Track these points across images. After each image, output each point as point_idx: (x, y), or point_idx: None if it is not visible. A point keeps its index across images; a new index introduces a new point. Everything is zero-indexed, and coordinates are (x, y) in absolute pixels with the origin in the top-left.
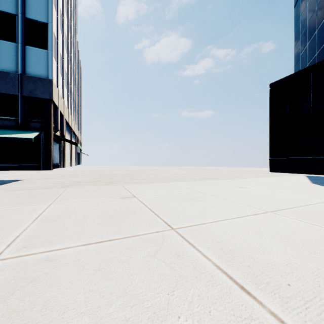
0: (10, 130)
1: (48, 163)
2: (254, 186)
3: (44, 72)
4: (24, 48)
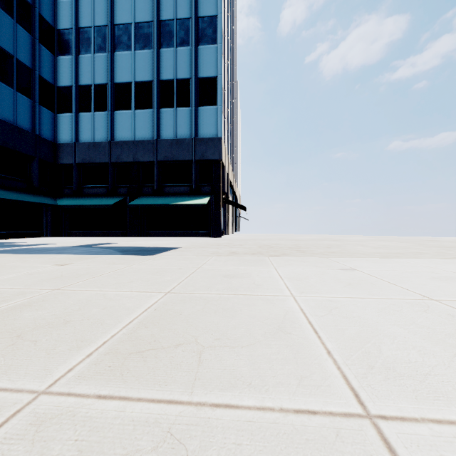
0: (186, 196)
1: (217, 230)
2: None
3: (214, 130)
4: (197, 110)
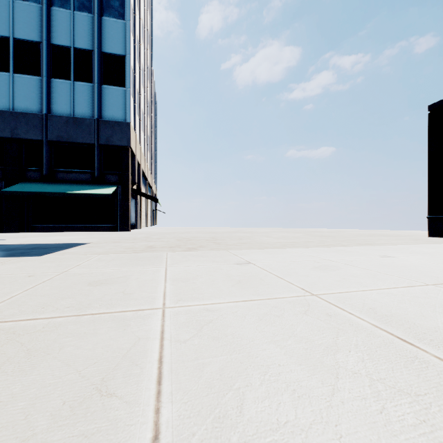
0: (87, 185)
1: (125, 223)
2: (406, 255)
3: (122, 114)
4: (100, 88)
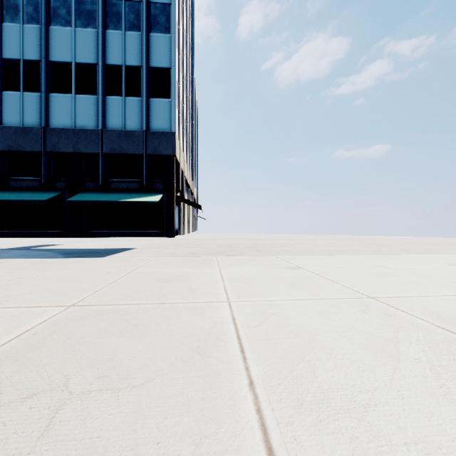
0: (136, 193)
1: (171, 229)
2: None
3: (167, 124)
4: (148, 101)
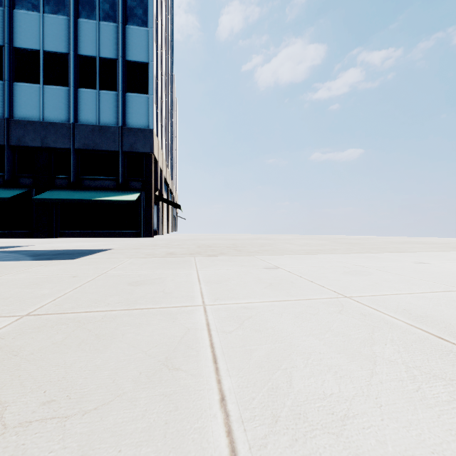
0: (111, 191)
1: (148, 230)
2: (442, 262)
3: (145, 121)
4: (124, 96)
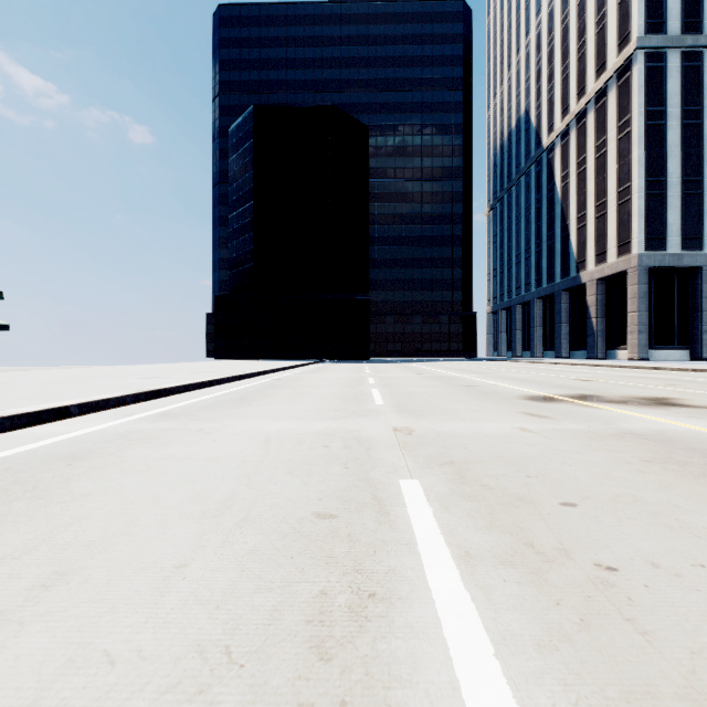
0: None
1: None
2: None
3: None
4: None
